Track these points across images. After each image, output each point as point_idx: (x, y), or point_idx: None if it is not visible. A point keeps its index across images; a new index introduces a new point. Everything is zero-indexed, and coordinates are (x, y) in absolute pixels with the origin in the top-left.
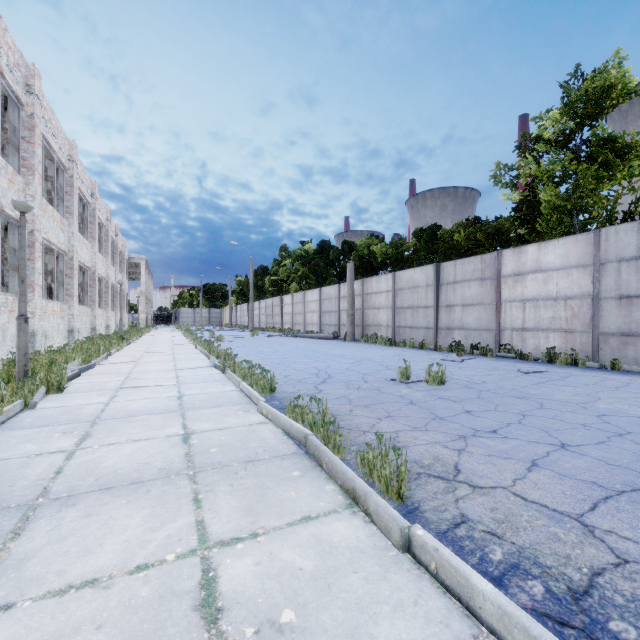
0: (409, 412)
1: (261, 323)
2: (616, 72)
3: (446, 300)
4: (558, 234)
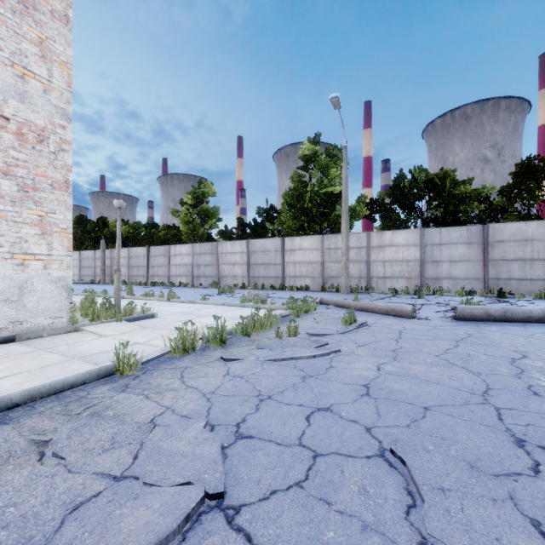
0: None
1: None
2: (207, 188)
3: (152, 263)
4: (191, 241)
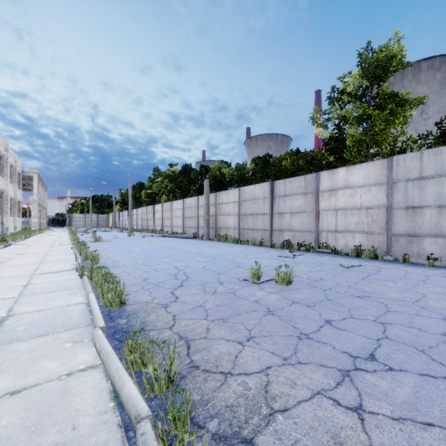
0: (271, 328)
1: (138, 225)
2: (396, 47)
3: (278, 209)
4: (358, 161)
